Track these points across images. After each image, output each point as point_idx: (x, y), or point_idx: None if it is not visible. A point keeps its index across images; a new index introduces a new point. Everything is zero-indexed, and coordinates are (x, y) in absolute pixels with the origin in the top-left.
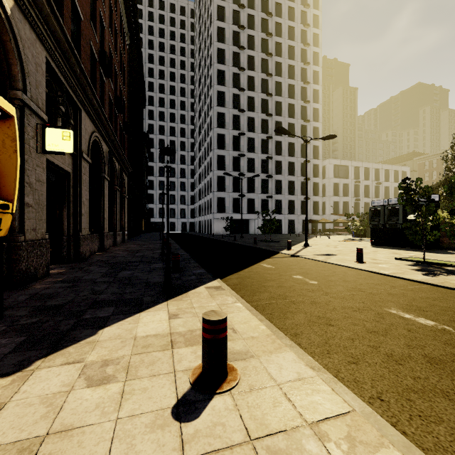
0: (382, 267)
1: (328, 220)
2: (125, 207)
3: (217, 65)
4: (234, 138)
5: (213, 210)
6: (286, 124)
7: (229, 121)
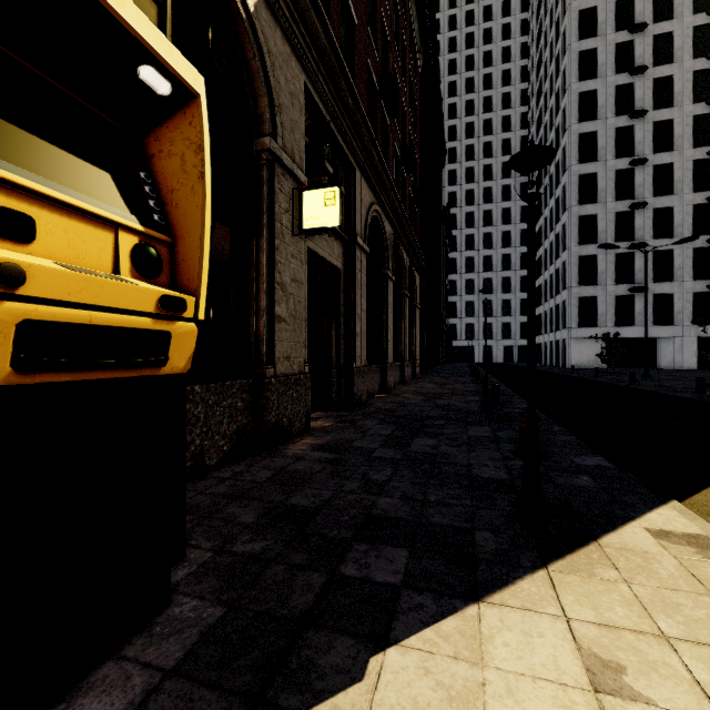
0: None
1: None
2: (416, 324)
3: (579, 44)
4: (619, 176)
5: (570, 321)
6: None
7: (606, 145)
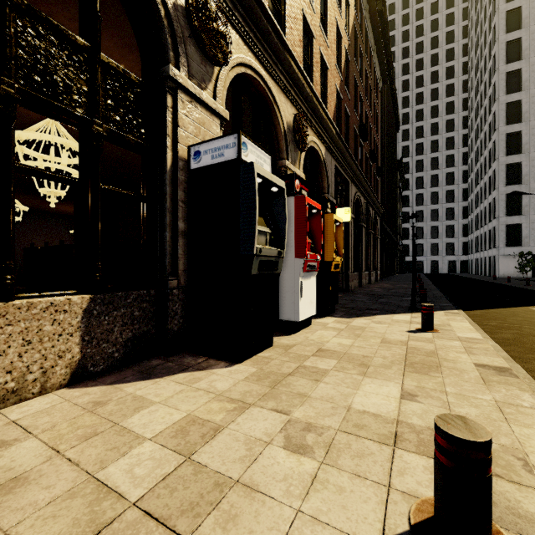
0: None
1: None
2: (378, 248)
3: (506, 36)
4: None
5: (498, 242)
6: None
7: (529, 109)
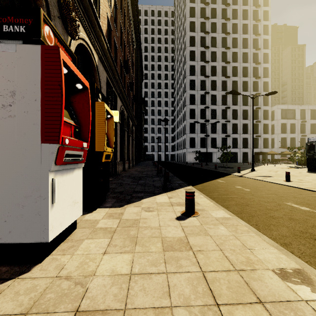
0: (301, 184)
1: (275, 152)
2: (133, 146)
3: (190, 48)
4: (202, 96)
5: (187, 146)
6: (240, 82)
7: (197, 85)
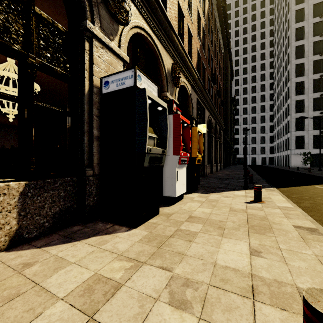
0: None
1: None
2: (221, 150)
3: (295, 25)
4: (315, 81)
5: (291, 147)
6: None
7: (308, 68)
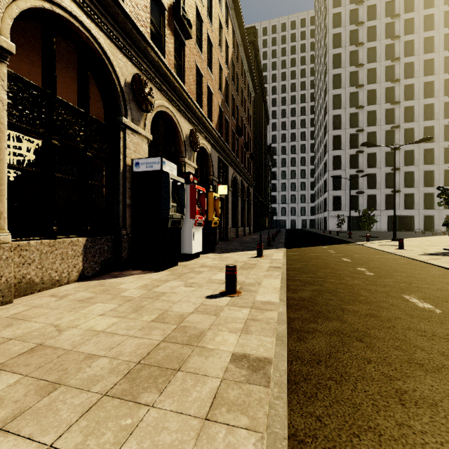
0: (404, 251)
1: None
2: (251, 211)
3: (333, 71)
4: (352, 136)
5: (328, 208)
6: (420, 106)
7: (345, 121)
